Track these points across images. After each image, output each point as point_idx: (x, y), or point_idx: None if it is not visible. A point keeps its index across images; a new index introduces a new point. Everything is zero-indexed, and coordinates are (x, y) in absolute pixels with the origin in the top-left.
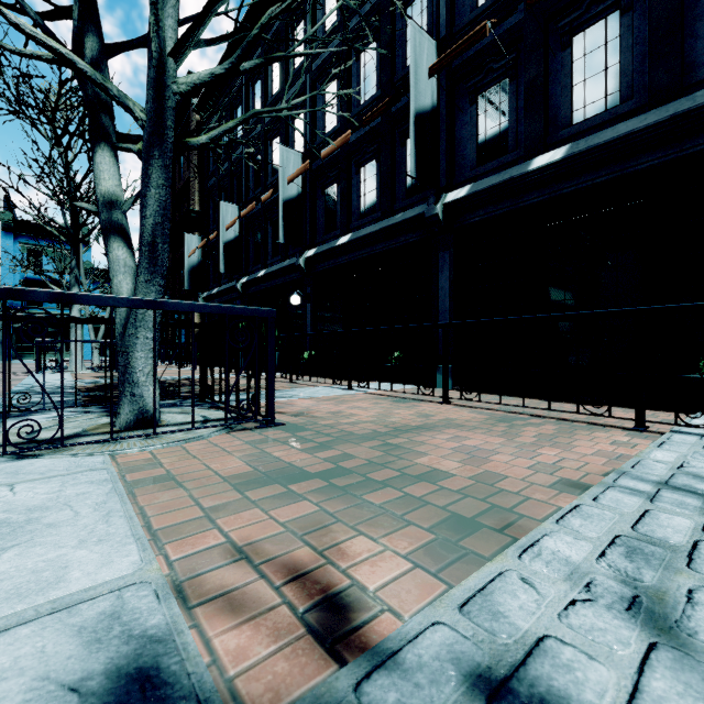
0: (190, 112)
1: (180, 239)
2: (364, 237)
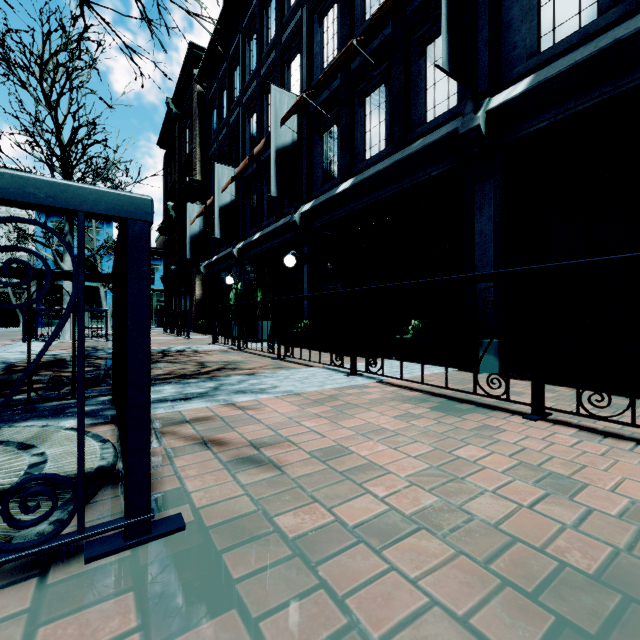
0: (193, 84)
1: (186, 210)
2: (370, 177)
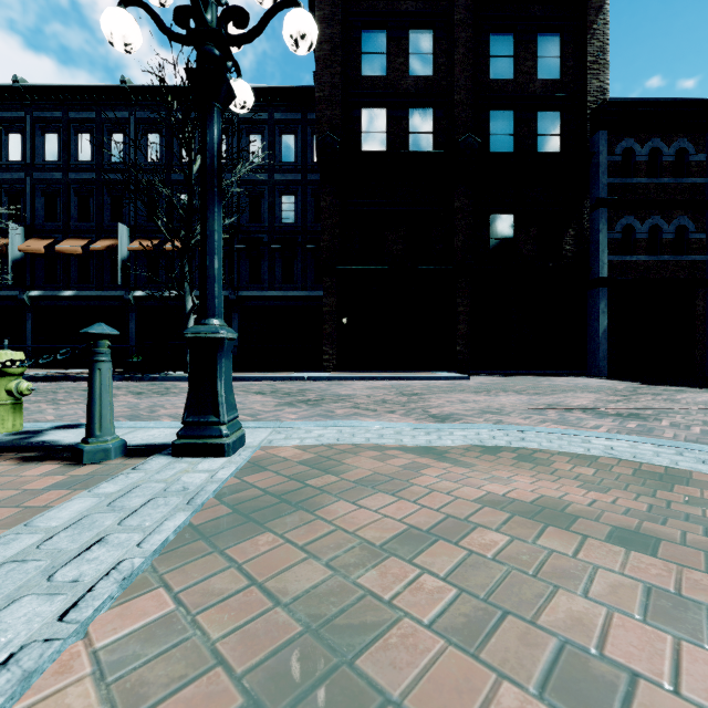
0: None
1: None
2: None
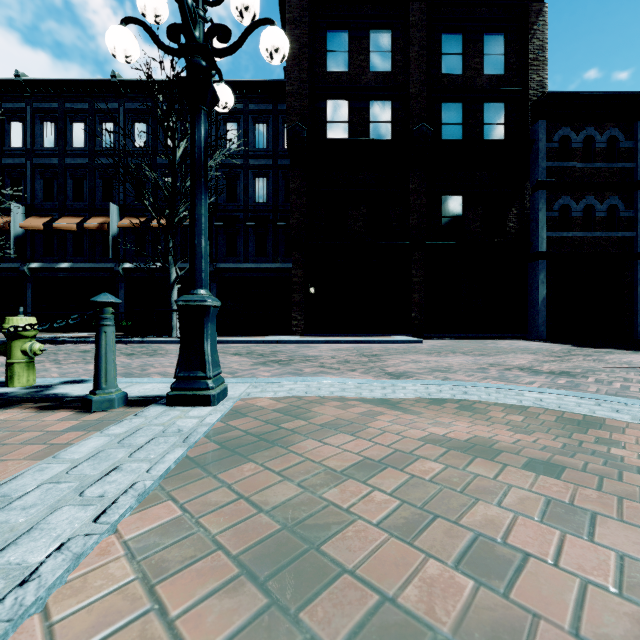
0: None
1: None
2: None
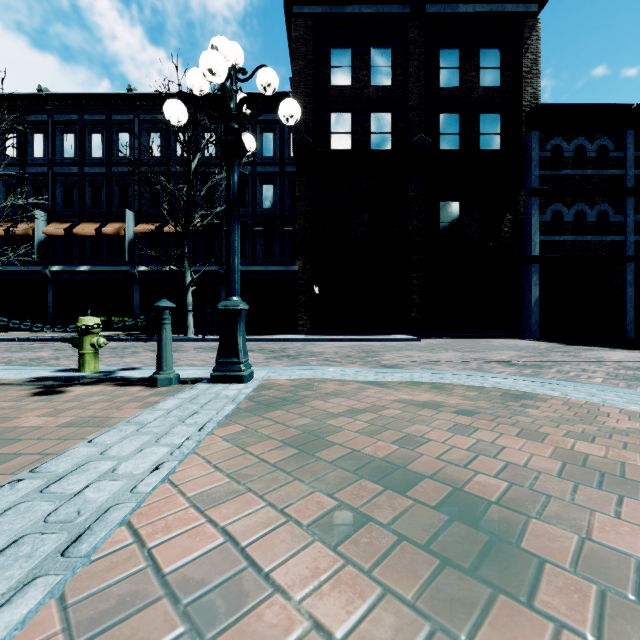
0: None
1: None
2: (10, 271)
